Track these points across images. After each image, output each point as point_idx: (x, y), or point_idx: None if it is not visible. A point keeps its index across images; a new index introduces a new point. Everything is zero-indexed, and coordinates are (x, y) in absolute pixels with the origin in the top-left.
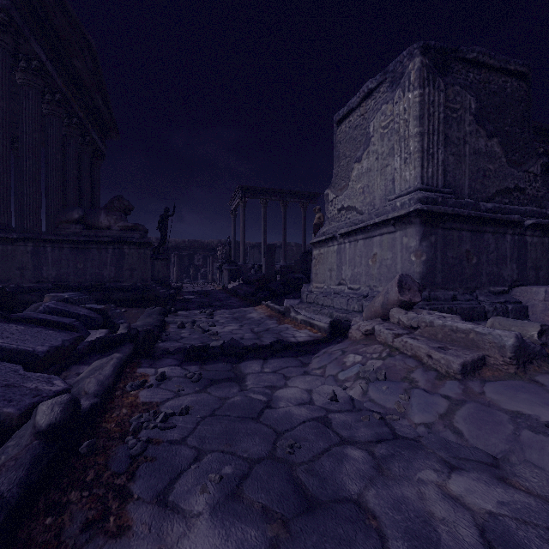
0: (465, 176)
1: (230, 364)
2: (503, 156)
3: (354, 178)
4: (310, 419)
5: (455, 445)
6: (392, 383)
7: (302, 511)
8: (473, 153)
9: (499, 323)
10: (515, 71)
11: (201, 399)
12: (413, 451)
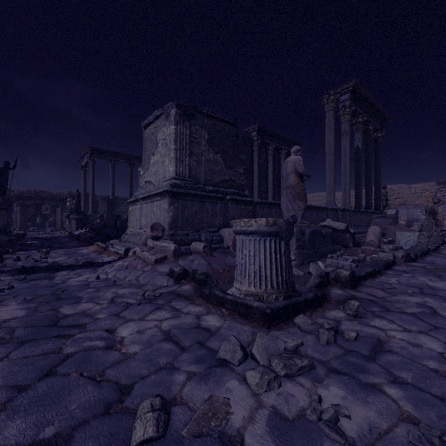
0: (202, 172)
1: (48, 273)
2: (223, 163)
3: (152, 164)
4: (80, 284)
5: (134, 284)
6: (127, 269)
7: (56, 300)
8: (207, 161)
9: (194, 244)
10: (229, 121)
11: (23, 285)
12: (116, 286)
